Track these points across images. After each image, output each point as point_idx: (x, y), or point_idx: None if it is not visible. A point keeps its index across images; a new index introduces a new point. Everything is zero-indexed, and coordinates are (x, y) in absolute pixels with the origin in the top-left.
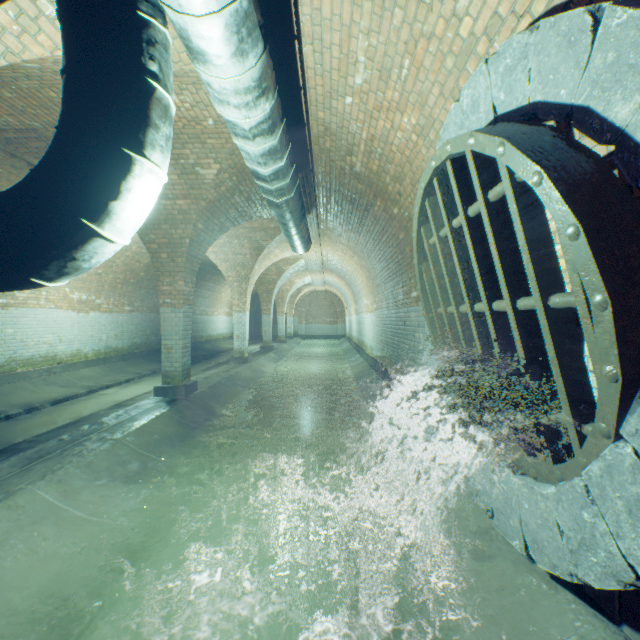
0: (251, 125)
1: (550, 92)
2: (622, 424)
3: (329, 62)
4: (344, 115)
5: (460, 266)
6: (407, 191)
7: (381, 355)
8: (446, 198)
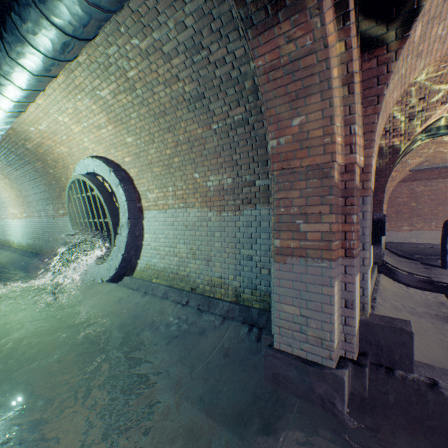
0: None
1: (105, 177)
2: (115, 242)
3: (27, 117)
4: (28, 130)
5: (85, 208)
6: (60, 167)
7: (33, 246)
8: (80, 187)
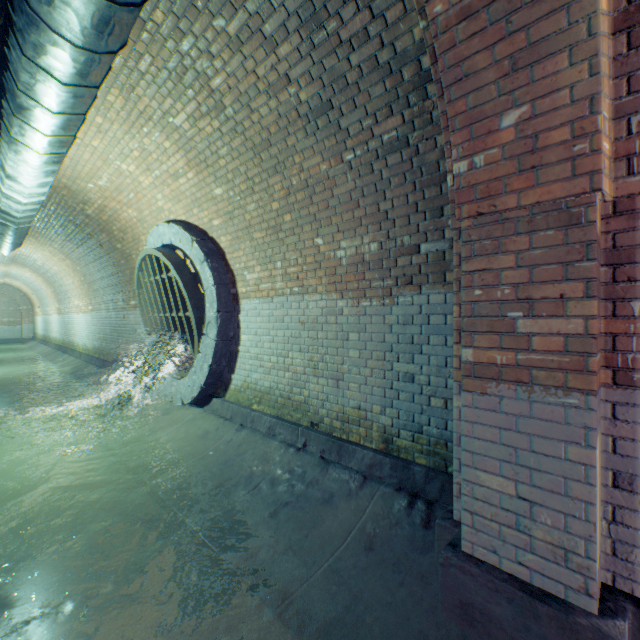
0: (29, 202)
1: (186, 250)
2: (200, 347)
3: (82, 169)
4: (86, 188)
5: (160, 296)
6: (130, 240)
7: (100, 350)
8: (153, 266)
